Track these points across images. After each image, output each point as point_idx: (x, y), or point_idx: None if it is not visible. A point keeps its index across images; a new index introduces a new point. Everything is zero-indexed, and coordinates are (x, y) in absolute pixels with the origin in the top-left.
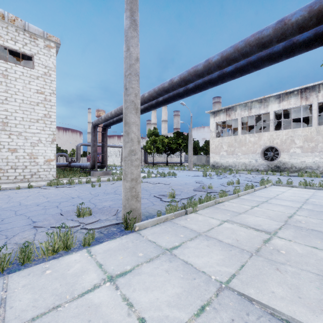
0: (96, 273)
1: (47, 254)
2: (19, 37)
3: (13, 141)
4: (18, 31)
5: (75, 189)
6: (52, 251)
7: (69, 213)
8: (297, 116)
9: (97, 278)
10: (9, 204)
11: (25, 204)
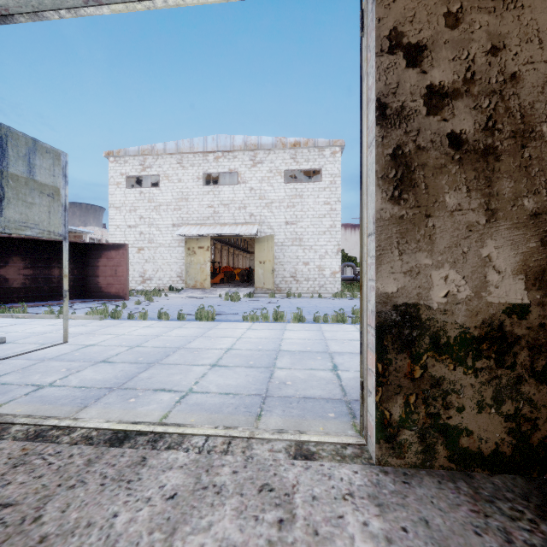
0: (354, 329)
1: (334, 321)
2: (311, 155)
3: (306, 255)
4: (310, 150)
5: (356, 301)
6: (336, 321)
7: (347, 312)
8: None
9: (354, 330)
10: (310, 305)
11: (319, 306)
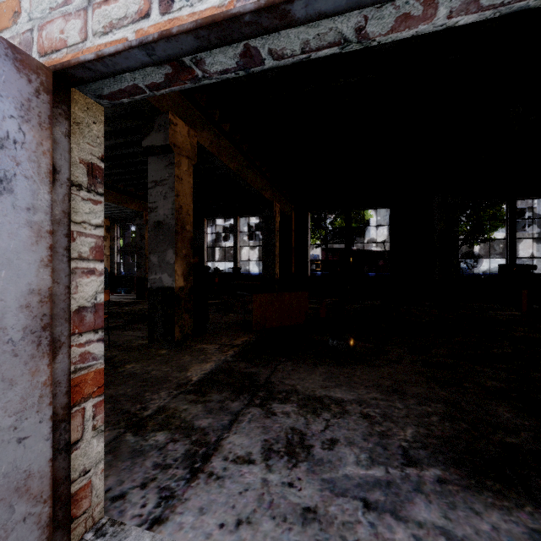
0: None
1: None
2: None
3: None
4: None
5: None
6: None
7: None
8: (230, 227)
9: None
10: None
11: None
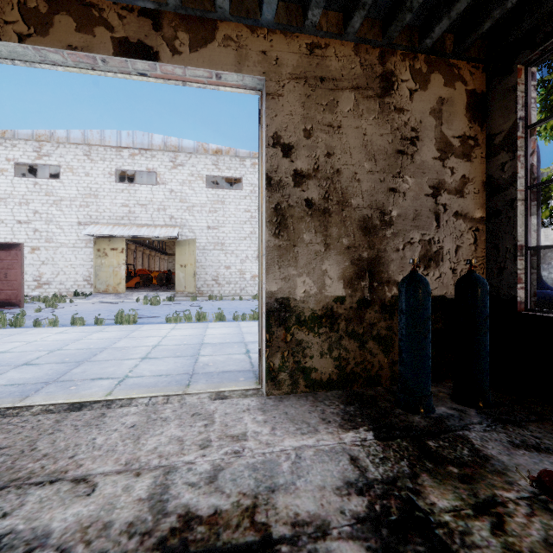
0: None
1: (251, 319)
2: (232, 164)
3: (228, 259)
4: (232, 159)
5: None
6: (253, 319)
7: None
8: None
9: None
10: (231, 307)
11: (240, 307)
